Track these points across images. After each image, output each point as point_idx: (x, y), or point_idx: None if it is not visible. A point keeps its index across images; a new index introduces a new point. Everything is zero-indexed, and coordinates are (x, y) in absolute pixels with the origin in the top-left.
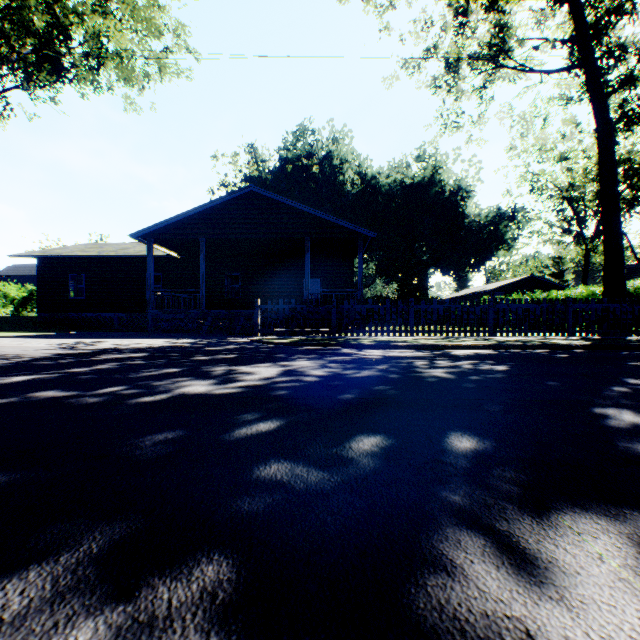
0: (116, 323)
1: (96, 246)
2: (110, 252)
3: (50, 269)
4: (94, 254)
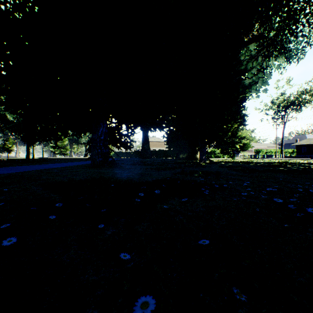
0: (312, 157)
1: (308, 140)
2: (311, 142)
3: (298, 146)
4: (307, 143)
